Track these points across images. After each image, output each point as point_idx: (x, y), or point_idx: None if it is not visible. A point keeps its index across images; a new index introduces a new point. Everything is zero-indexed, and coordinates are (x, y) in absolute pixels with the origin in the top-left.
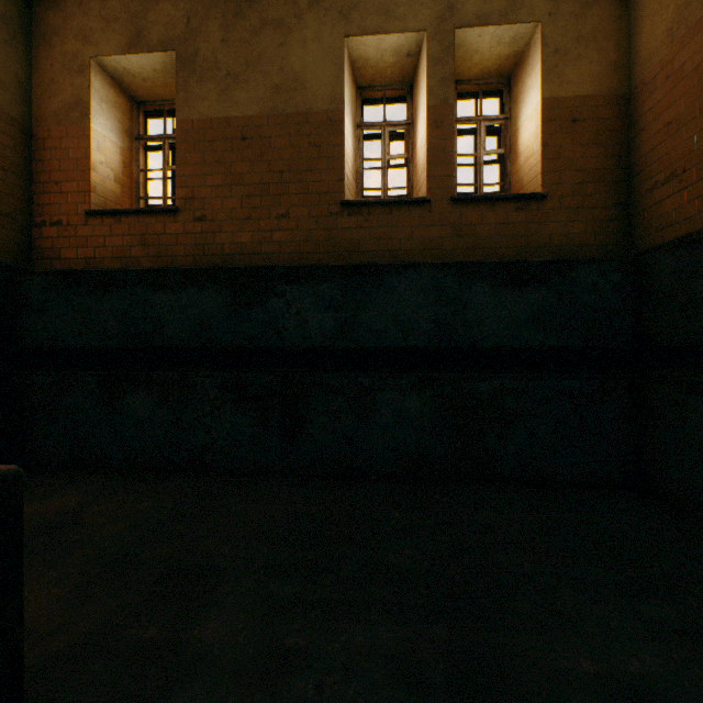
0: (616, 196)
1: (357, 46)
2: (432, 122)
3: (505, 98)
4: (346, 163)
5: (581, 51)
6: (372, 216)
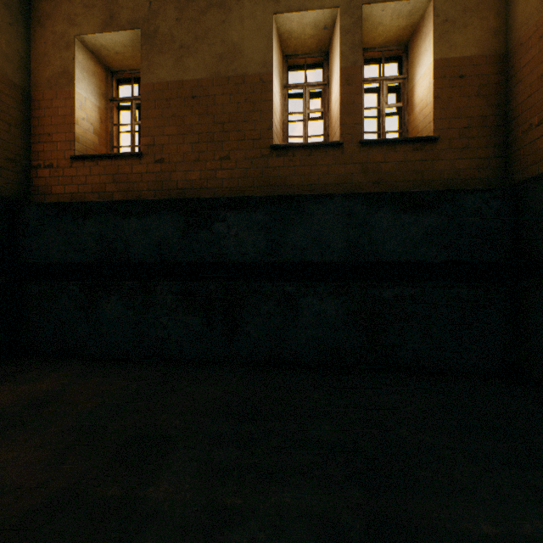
0: (496, 137)
1: (284, 21)
2: (344, 80)
3: (403, 61)
4: (275, 115)
5: (467, 19)
6: (296, 157)
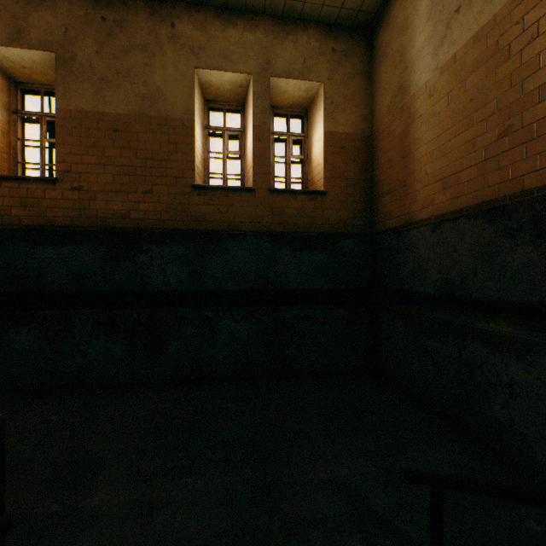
0: (365, 196)
1: (204, 75)
2: (256, 137)
3: (305, 123)
4: (196, 156)
5: (346, 105)
6: (215, 197)
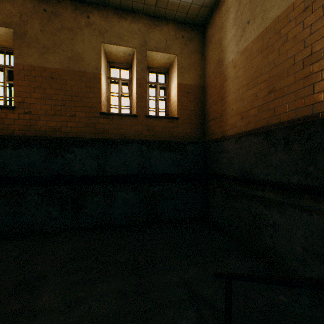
0: (201, 120)
1: (107, 47)
2: (138, 85)
3: (167, 77)
4: (103, 95)
5: (190, 68)
6: (114, 119)
